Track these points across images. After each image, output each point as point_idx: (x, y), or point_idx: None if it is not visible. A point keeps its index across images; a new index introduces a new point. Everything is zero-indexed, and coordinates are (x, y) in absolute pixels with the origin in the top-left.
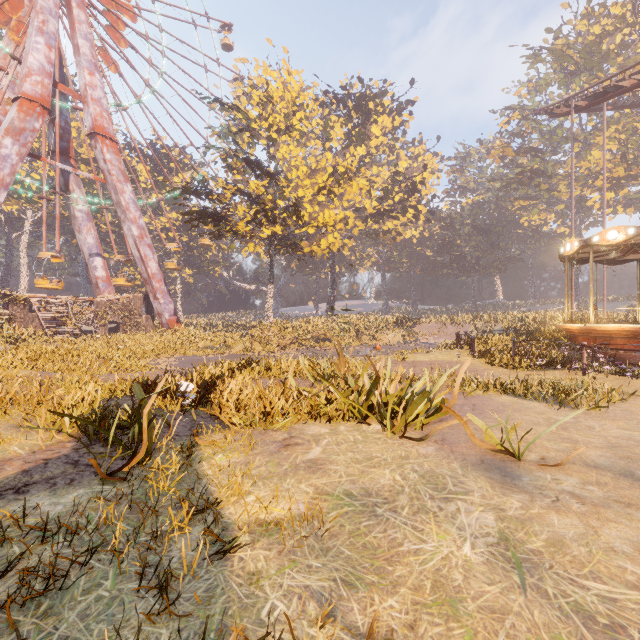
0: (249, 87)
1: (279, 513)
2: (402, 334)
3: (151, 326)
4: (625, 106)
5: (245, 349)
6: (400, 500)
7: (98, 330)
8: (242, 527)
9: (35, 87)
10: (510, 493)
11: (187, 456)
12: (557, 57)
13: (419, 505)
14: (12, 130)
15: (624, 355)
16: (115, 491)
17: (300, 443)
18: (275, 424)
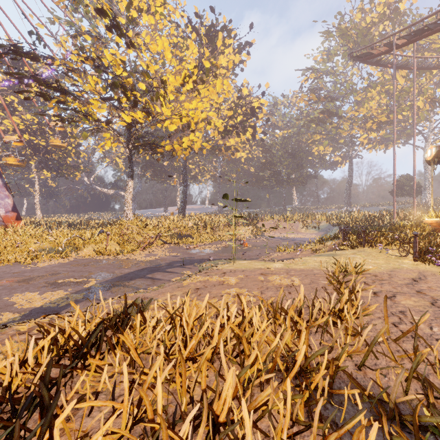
0: None
1: None
2: (251, 230)
3: None
4: (398, 66)
5: (97, 251)
6: None
7: None
8: None
9: None
10: None
11: None
12: (342, 35)
13: None
14: None
15: None
16: None
17: None
18: None
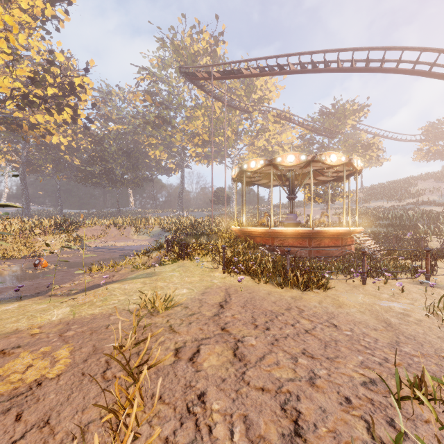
0: None
1: None
2: (65, 239)
3: None
4: (216, 97)
5: None
6: None
7: None
8: None
9: None
10: None
11: None
12: (175, 51)
13: None
14: None
15: (293, 250)
16: None
17: None
18: None
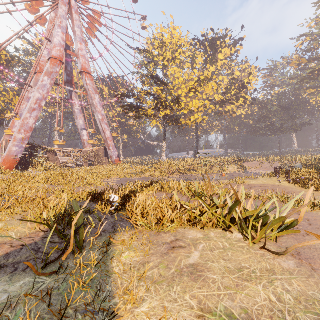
0: (153, 39)
1: None
2: (237, 167)
3: (107, 162)
4: None
5: (151, 174)
6: None
7: (83, 164)
8: None
9: (57, 52)
10: None
11: (104, 252)
12: None
13: None
14: (47, 73)
15: None
16: (47, 283)
17: (183, 246)
18: (165, 228)
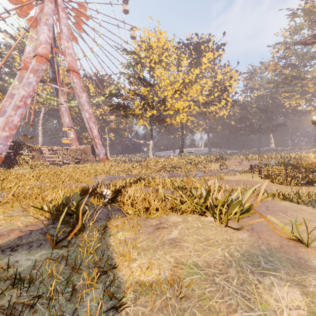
0: (140, 42)
1: (152, 276)
2: (219, 165)
3: (94, 160)
4: None
5: (138, 172)
6: (230, 272)
7: (70, 162)
8: (129, 286)
9: (43, 50)
10: (307, 272)
11: (102, 232)
12: (307, 13)
13: (244, 277)
14: (33, 70)
15: None
16: (61, 253)
17: (166, 227)
18: (152, 215)
